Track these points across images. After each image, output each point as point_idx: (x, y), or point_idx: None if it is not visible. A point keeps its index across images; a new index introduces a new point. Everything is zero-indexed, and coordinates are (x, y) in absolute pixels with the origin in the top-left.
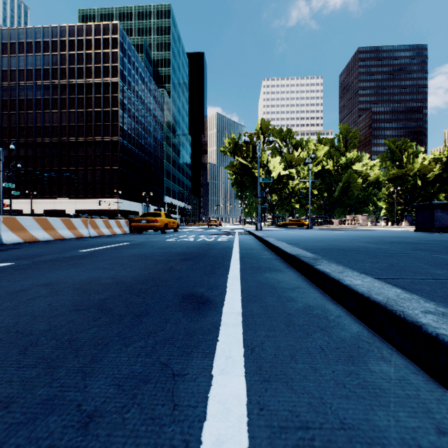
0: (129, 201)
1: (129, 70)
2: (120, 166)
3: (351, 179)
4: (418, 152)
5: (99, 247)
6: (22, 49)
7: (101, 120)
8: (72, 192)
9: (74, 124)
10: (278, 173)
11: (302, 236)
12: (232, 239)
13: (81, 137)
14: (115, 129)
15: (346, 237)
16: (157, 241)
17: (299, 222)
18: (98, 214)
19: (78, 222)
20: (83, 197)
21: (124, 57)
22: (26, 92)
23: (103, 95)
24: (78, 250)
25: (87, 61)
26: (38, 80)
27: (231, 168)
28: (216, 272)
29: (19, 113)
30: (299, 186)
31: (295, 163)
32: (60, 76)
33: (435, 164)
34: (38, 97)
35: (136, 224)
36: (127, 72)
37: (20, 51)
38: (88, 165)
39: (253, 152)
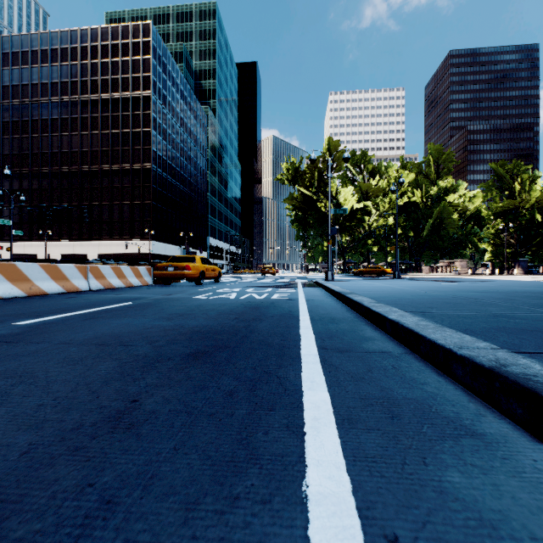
0: (164, 243)
1: (164, 81)
2: (152, 201)
3: (444, 214)
4: (536, 177)
5: (68, 313)
6: (36, 59)
7: (130, 143)
8: (95, 233)
9: (97, 149)
10: (350, 206)
11: (408, 293)
12: (294, 295)
13: (106, 165)
14: (146, 154)
15: (483, 295)
16: (178, 300)
17: (378, 269)
18: (126, 259)
19: (70, 270)
20: (108, 239)
21: (158, 65)
22: (41, 110)
23: (132, 113)
24: (20, 320)
25: (113, 72)
26: (55, 96)
27: (290, 201)
28: (259, 446)
29: (33, 136)
30: (378, 223)
31: (371, 194)
32: (81, 91)
33: None
34: (54, 117)
35: (160, 272)
36: (161, 84)
37: (33, 61)
38: (114, 199)
39: (318, 180)
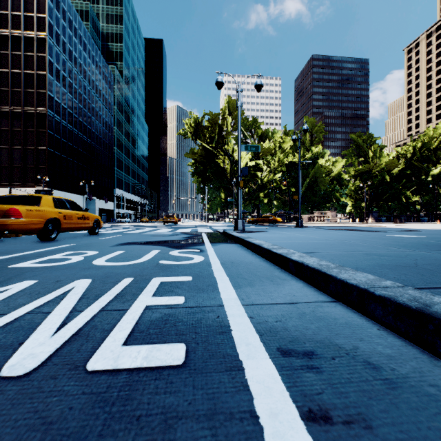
0: (63, 191)
1: (63, 28)
2: (48, 147)
3: (317, 174)
4: (383, 147)
5: None
6: None
7: (22, 84)
8: None
9: None
10: (245, 163)
11: None
12: (204, 285)
13: None
14: (41, 98)
15: None
16: None
17: (271, 218)
18: None
19: None
20: None
21: (55, 9)
22: None
23: (24, 53)
24: None
25: (1, 6)
26: None
27: (192, 155)
28: None
29: None
30: (269, 178)
31: (262, 154)
32: None
33: (397, 161)
34: None
35: None
36: (60, 29)
37: None
38: (2, 143)
39: (218, 136)
